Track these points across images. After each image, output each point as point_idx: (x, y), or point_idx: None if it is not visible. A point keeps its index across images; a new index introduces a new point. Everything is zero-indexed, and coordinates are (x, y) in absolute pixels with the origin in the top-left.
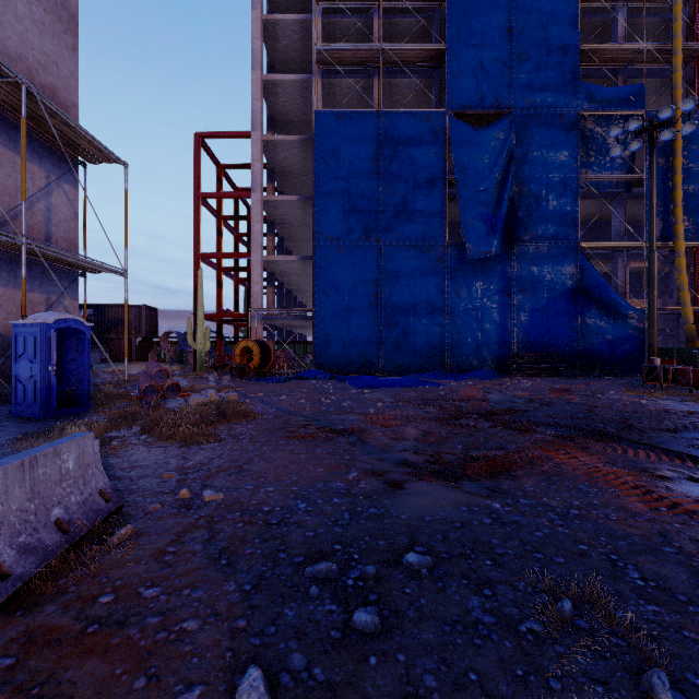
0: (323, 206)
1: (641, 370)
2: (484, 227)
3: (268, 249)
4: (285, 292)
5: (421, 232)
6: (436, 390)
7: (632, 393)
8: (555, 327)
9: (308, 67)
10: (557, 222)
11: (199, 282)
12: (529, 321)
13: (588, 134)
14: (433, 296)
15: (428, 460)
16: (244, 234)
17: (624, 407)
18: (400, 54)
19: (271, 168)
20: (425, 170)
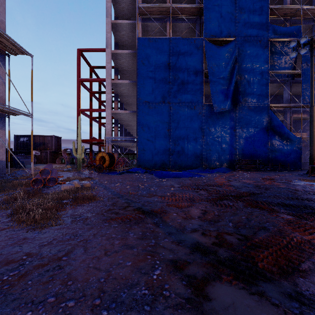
0: (142, 85)
1: (300, 168)
2: (222, 96)
3: (115, 108)
4: (124, 129)
5: (190, 98)
6: (201, 179)
7: (309, 181)
8: (257, 146)
9: (134, 18)
10: (258, 94)
11: (78, 123)
12: (244, 143)
13: (273, 51)
14: (196, 130)
15: (215, 242)
16: (103, 101)
17: (312, 191)
18: (180, 9)
19: (116, 68)
20: (193, 68)
